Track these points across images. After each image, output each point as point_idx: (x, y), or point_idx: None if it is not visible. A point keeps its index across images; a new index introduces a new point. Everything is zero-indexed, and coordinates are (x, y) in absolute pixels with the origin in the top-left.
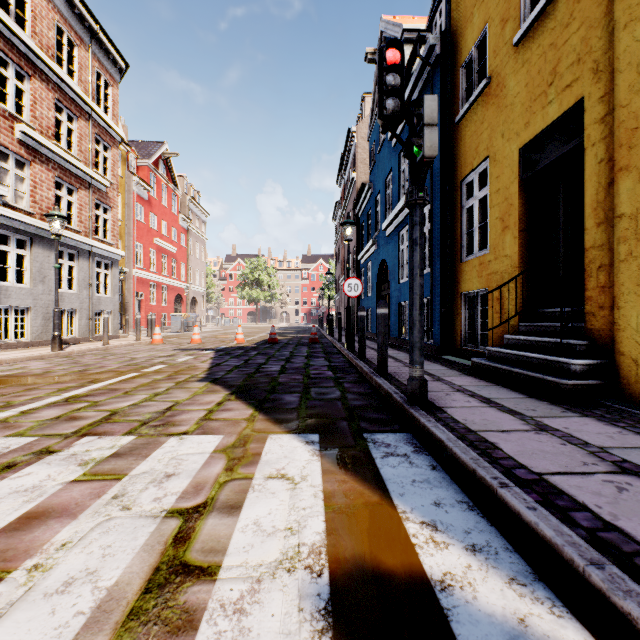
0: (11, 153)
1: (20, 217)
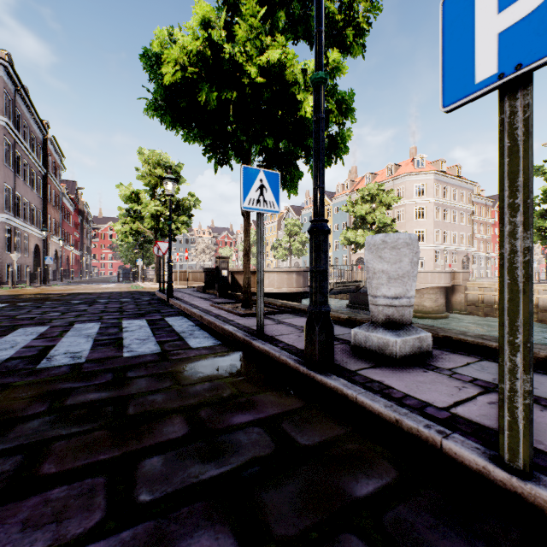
0: (474, 240)
1: (476, 253)
